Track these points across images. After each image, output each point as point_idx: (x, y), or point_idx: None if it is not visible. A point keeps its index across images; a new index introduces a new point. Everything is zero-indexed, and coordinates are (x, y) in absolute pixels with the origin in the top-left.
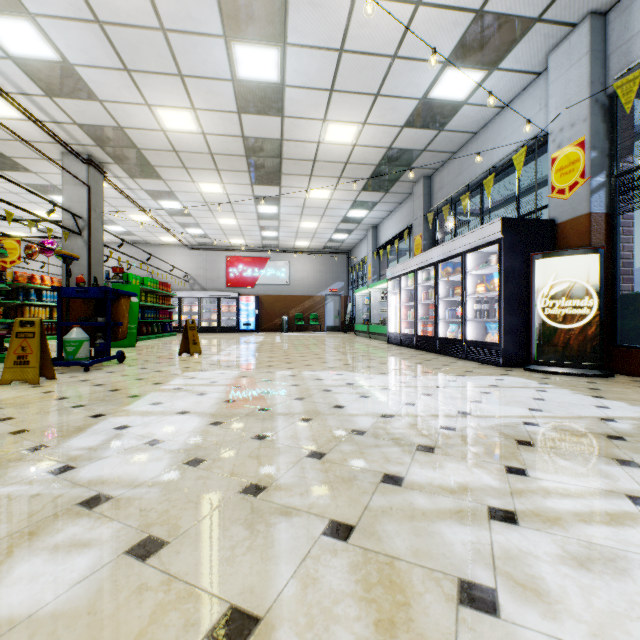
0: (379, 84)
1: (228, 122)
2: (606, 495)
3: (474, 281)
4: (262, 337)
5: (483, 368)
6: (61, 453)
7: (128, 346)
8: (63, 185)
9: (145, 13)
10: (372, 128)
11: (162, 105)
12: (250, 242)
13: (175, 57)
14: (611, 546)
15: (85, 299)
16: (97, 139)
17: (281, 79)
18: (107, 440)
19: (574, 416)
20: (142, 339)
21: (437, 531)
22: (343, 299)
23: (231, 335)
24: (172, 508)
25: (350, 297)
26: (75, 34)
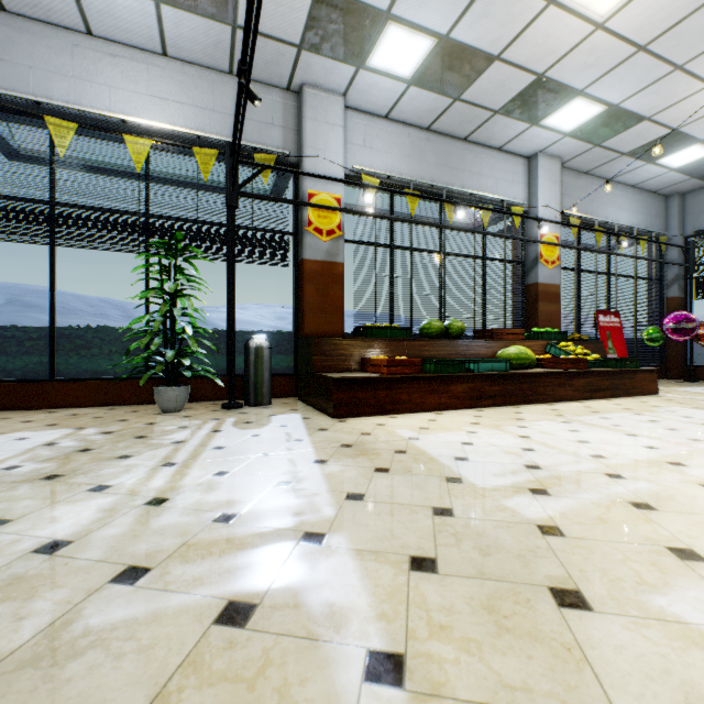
0: None
1: None
2: (158, 470)
3: None
4: None
5: None
6: None
7: None
8: None
9: None
10: None
11: None
12: None
13: None
14: (202, 480)
15: None
16: None
17: None
18: None
19: (26, 450)
20: None
21: (163, 526)
22: None
23: None
24: None
25: None
26: None
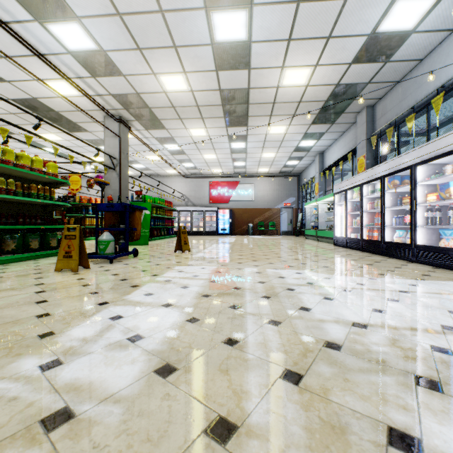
0: (331, 27)
1: (209, 79)
2: None
3: (424, 191)
4: (234, 239)
5: (439, 272)
6: (60, 343)
7: (143, 244)
8: (105, 137)
9: (148, 0)
10: (323, 68)
11: (163, 72)
12: (225, 171)
13: (170, 32)
14: None
15: (113, 212)
16: (124, 104)
17: (248, 37)
18: (100, 331)
19: None
20: (153, 239)
21: None
22: (294, 210)
23: (212, 237)
24: (126, 449)
25: (300, 209)
26: (105, 27)
